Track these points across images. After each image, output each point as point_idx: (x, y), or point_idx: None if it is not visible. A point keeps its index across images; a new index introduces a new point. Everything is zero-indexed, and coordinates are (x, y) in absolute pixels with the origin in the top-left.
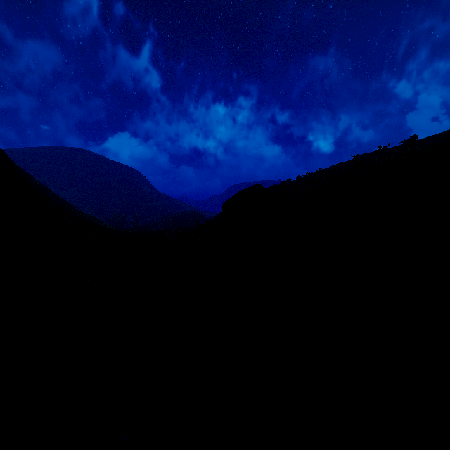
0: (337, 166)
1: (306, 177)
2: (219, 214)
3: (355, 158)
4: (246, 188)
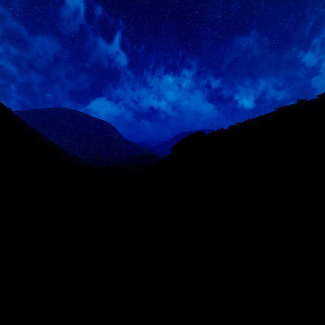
0: (263, 117)
1: (238, 126)
2: (168, 155)
3: (277, 110)
4: (190, 135)
